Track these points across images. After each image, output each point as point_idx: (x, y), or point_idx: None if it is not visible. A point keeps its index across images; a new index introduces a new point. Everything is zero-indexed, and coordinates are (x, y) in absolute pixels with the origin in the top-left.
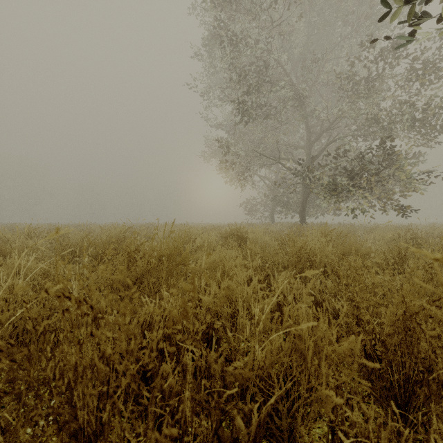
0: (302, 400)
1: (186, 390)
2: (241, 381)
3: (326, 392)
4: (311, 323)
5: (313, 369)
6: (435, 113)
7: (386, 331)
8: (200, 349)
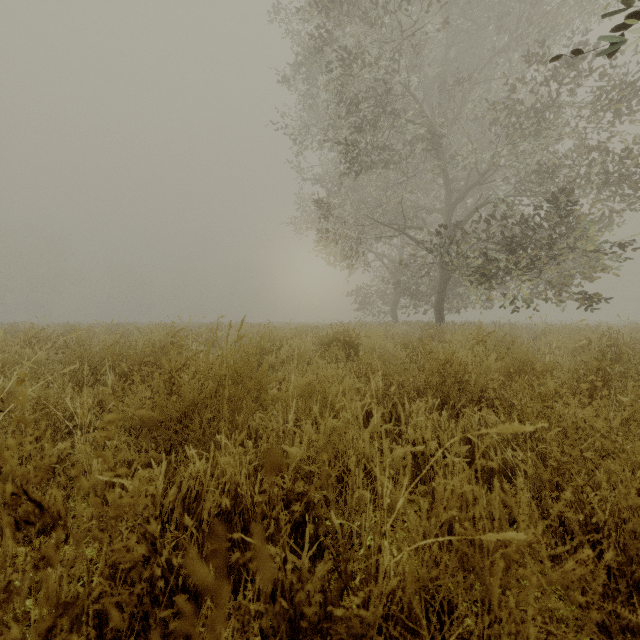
0: None
1: None
2: (359, 628)
3: None
4: (512, 535)
5: (504, 615)
6: (637, 159)
7: (629, 526)
8: (283, 548)
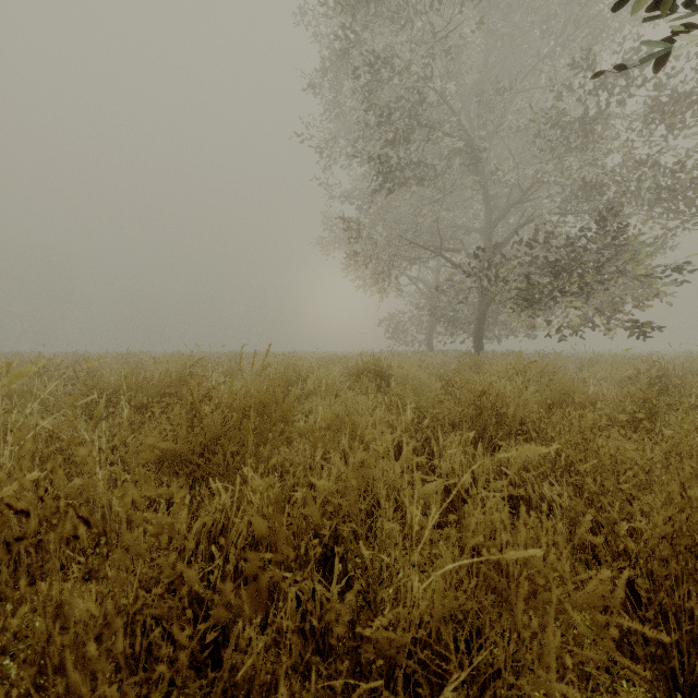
0: (501, 683)
1: (280, 685)
2: (387, 651)
3: (559, 687)
4: (531, 552)
5: (527, 634)
6: (691, 175)
7: (656, 553)
8: (311, 579)
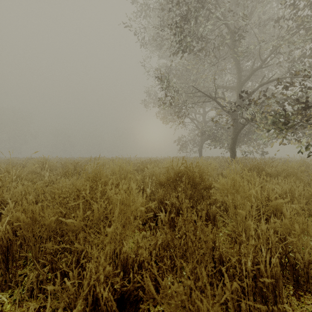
0: None
1: None
2: None
3: None
4: None
5: None
6: None
7: None
8: None
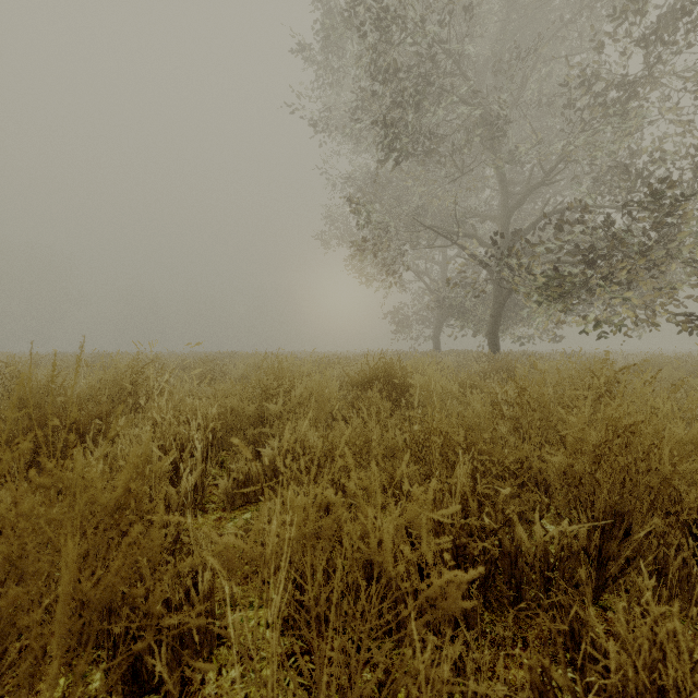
0: None
1: None
2: None
3: None
4: None
5: None
6: None
7: None
8: None
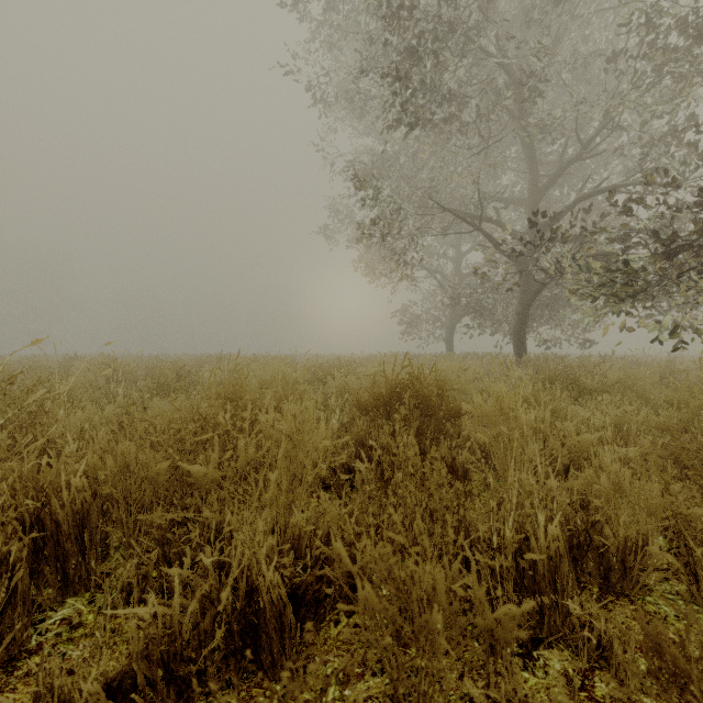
0: None
1: None
2: None
3: None
4: None
5: None
6: None
7: None
8: None
